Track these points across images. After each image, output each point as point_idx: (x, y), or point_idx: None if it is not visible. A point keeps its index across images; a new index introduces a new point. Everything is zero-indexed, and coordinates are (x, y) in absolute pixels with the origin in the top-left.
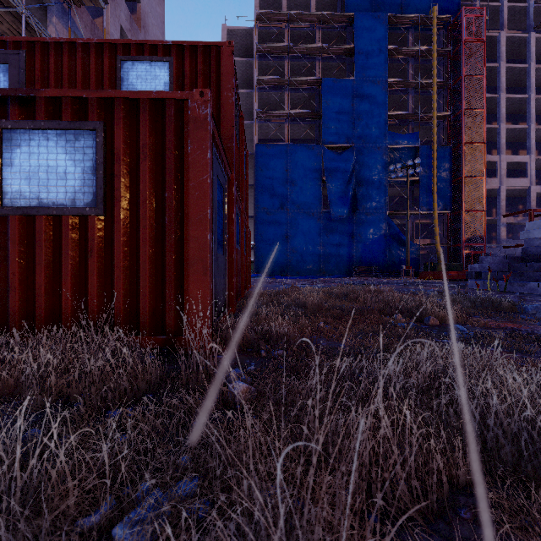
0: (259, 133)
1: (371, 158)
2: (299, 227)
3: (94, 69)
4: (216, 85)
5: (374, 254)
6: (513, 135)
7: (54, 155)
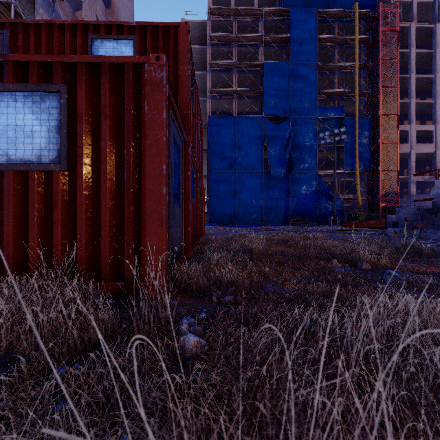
0: (211, 108)
1: (304, 127)
2: (245, 185)
3: (68, 47)
4: (174, 60)
5: (307, 207)
6: (421, 108)
7: (22, 115)
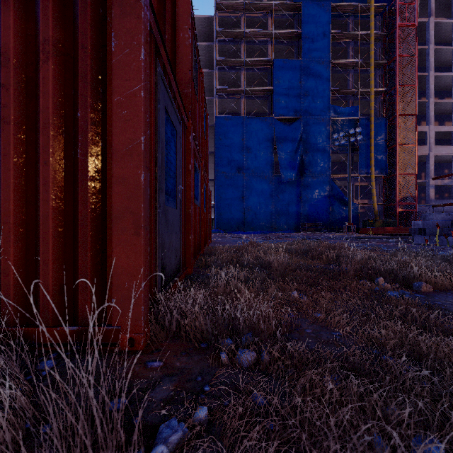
0: (218, 108)
1: (316, 128)
2: (254, 189)
3: None
4: (172, 26)
5: (319, 212)
6: (440, 109)
7: None
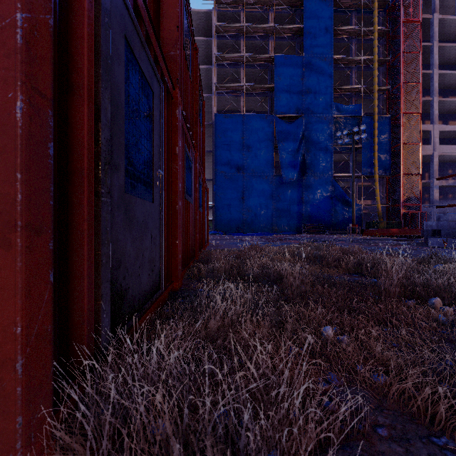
0: (217, 106)
1: (318, 127)
2: (254, 189)
3: None
4: None
5: (321, 213)
6: (444, 107)
7: None
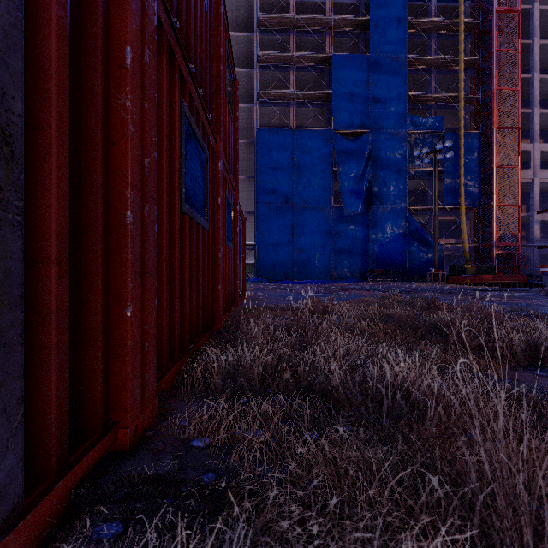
0: (260, 120)
1: (389, 145)
2: (307, 225)
3: None
4: None
5: (393, 256)
6: (546, 122)
7: None
